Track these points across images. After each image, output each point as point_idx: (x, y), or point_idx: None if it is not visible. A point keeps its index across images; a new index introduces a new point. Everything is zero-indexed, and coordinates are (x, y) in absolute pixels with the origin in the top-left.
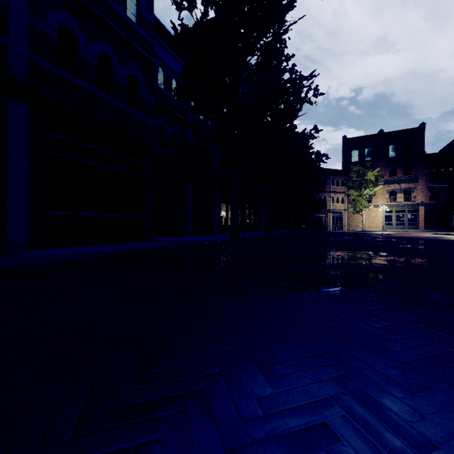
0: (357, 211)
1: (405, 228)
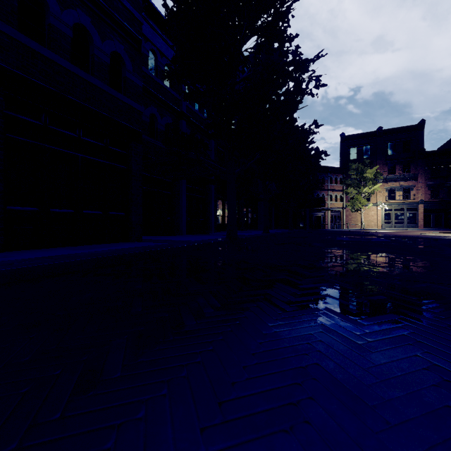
0: (356, 209)
1: (404, 227)
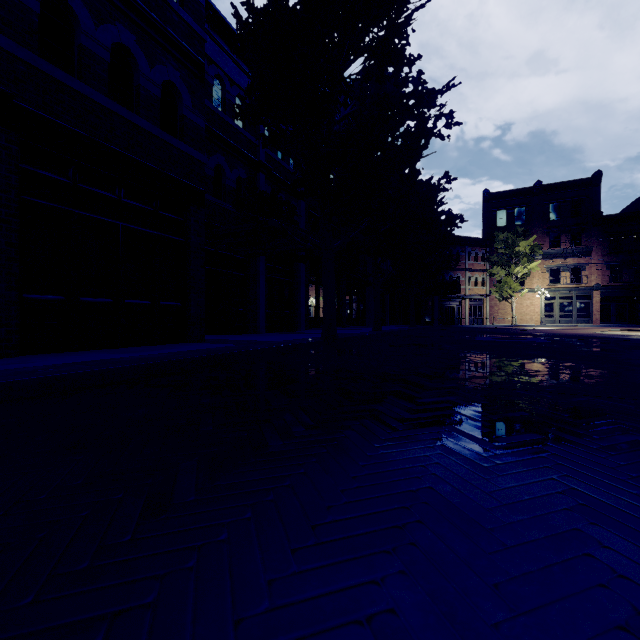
0: (505, 297)
1: (573, 322)
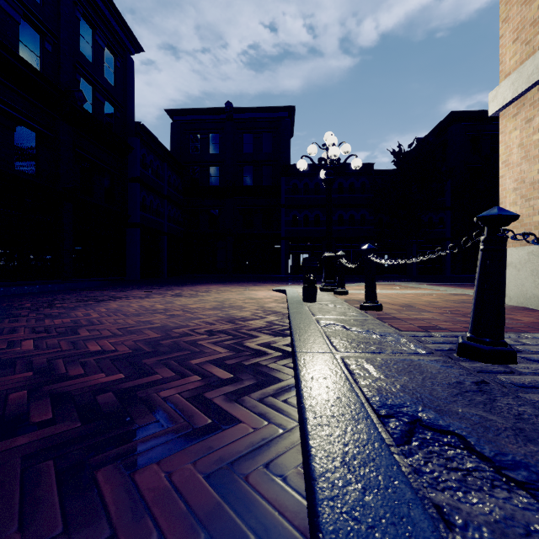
0: None
1: None
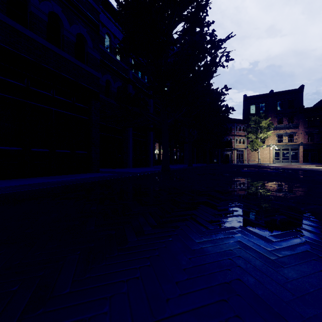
0: (254, 149)
1: (289, 162)
